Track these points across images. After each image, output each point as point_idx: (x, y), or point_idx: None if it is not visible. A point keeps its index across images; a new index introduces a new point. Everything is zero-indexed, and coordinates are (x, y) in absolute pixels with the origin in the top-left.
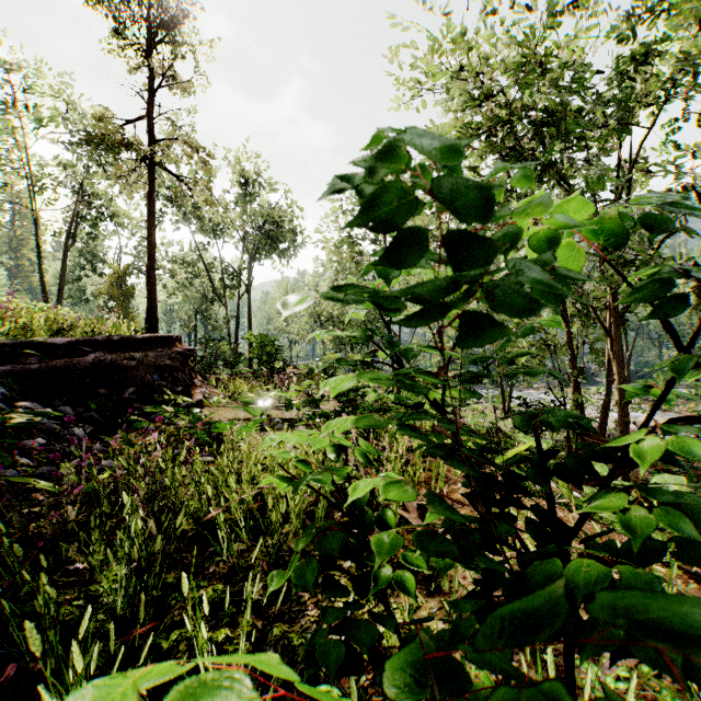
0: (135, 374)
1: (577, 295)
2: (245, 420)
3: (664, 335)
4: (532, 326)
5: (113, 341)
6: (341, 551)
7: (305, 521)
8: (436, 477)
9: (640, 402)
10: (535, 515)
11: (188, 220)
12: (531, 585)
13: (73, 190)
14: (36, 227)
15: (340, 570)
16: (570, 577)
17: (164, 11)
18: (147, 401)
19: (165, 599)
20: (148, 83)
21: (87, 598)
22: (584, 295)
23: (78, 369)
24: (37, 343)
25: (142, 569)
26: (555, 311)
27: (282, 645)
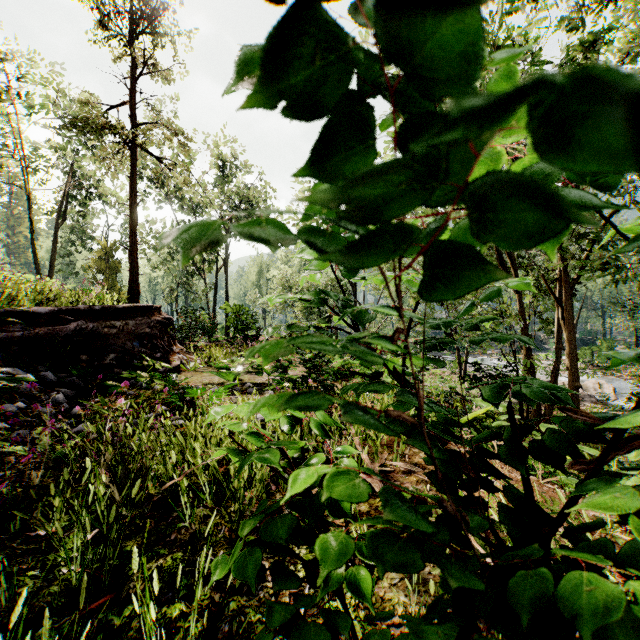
0: (115, 341)
1: (528, 268)
2: (219, 384)
3: (607, 306)
4: (501, 289)
5: (94, 310)
6: (293, 534)
7: (268, 486)
8: (398, 440)
9: (585, 367)
10: (510, 500)
11: (170, 200)
12: (519, 609)
13: (64, 172)
14: (29, 206)
15: (292, 554)
16: (571, 603)
17: (146, 4)
18: (127, 366)
19: (123, 569)
20: (130, 71)
21: (44, 568)
22: (534, 268)
23: (60, 337)
24: (21, 312)
25: (104, 535)
26: (554, 255)
27: (238, 621)
